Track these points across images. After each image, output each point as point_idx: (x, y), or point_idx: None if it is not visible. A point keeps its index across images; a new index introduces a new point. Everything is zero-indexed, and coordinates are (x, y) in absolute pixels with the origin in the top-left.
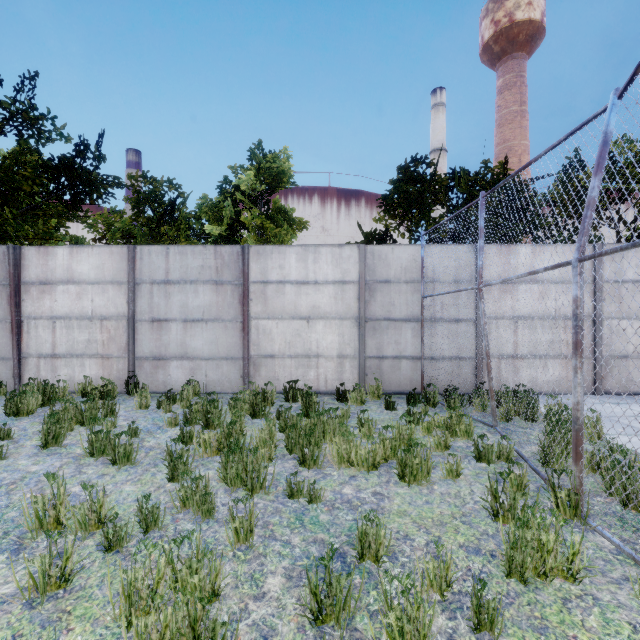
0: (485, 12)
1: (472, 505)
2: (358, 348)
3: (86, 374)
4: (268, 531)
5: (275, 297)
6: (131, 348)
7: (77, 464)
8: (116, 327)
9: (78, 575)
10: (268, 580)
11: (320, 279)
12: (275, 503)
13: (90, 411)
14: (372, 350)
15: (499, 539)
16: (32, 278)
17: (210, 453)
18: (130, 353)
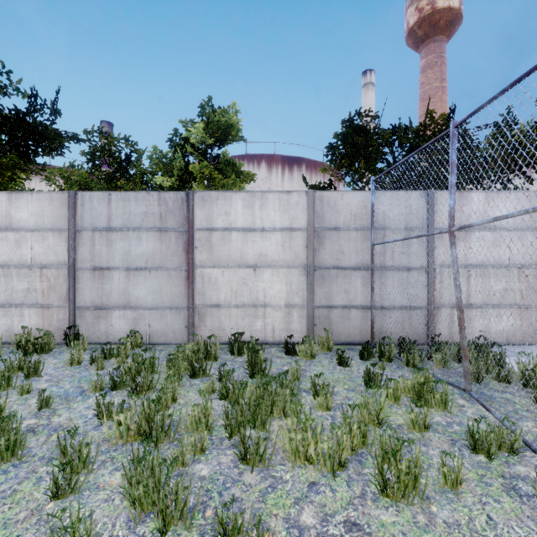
0: (410, 1)
1: None
2: (306, 297)
3: (25, 324)
4: None
5: (221, 245)
6: (71, 297)
7: None
8: (56, 276)
9: None
10: None
11: (267, 226)
12: None
13: (2, 373)
14: (321, 299)
15: None
16: None
17: (126, 438)
18: (70, 302)
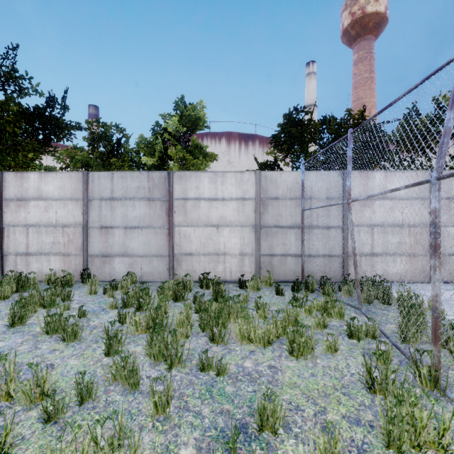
0: (345, 6)
1: (349, 377)
2: (255, 248)
3: (51, 267)
4: (183, 402)
5: (193, 210)
6: (85, 248)
7: (35, 341)
8: (74, 232)
9: (18, 446)
10: (181, 451)
11: (226, 196)
12: (189, 376)
13: (50, 297)
14: (265, 249)
15: (375, 410)
16: (11, 196)
17: (140, 331)
18: (84, 252)
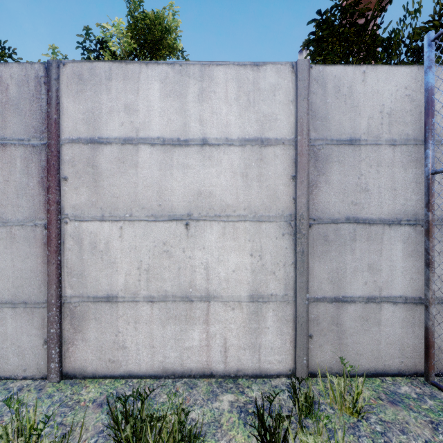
0: None
1: None
2: (292, 281)
3: None
4: None
5: (116, 173)
6: None
7: None
8: None
9: None
10: None
11: (212, 135)
12: None
13: None
14: (321, 285)
15: None
16: None
17: None
18: None
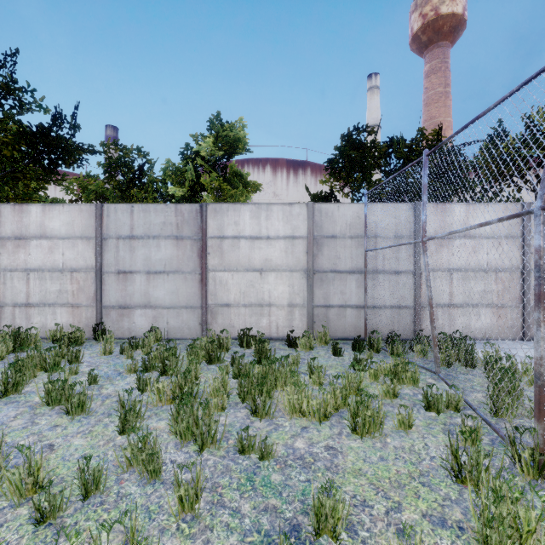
0: (414, 7)
1: (428, 462)
2: (307, 298)
3: (57, 321)
4: (216, 495)
5: (231, 251)
6: (99, 298)
7: (32, 414)
8: (85, 278)
9: None
10: None
11: (272, 234)
12: (225, 460)
13: (54, 358)
14: (319, 299)
15: (464, 506)
16: (8, 233)
17: (164, 402)
18: (98, 302)
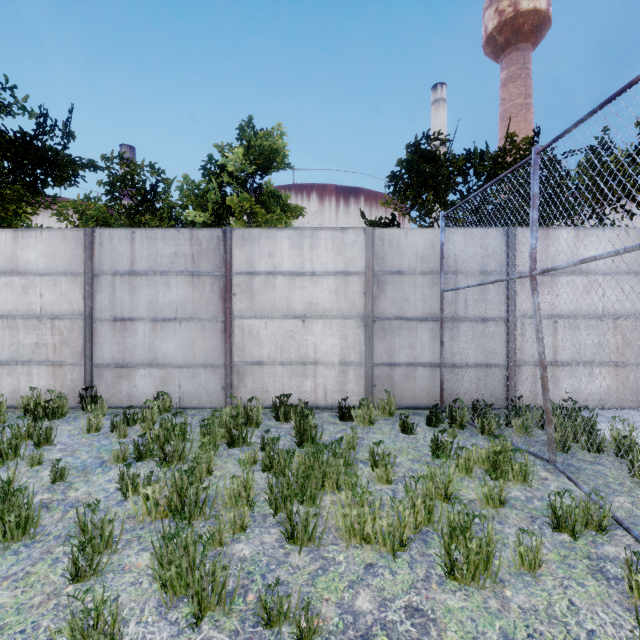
0: (489, 2)
1: None
2: (364, 353)
3: (34, 385)
4: None
5: (263, 291)
6: (88, 353)
7: None
8: (70, 328)
9: None
10: None
11: (318, 269)
12: (238, 639)
13: (9, 441)
14: (381, 356)
15: None
16: None
17: (155, 515)
18: (87, 359)
